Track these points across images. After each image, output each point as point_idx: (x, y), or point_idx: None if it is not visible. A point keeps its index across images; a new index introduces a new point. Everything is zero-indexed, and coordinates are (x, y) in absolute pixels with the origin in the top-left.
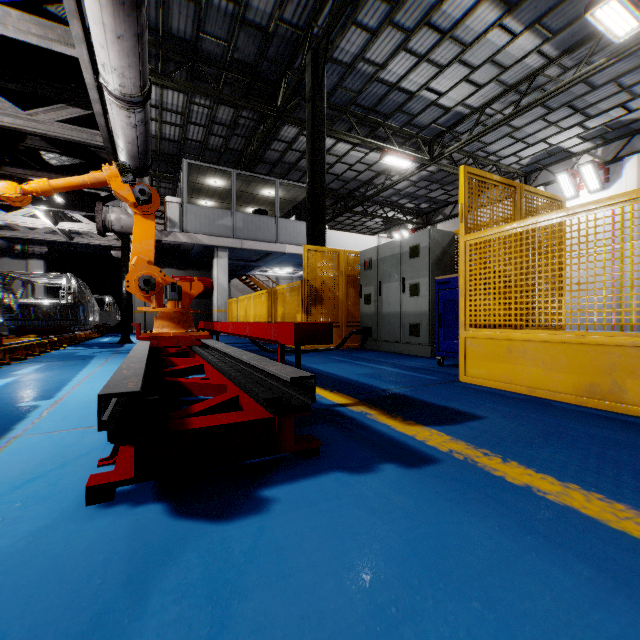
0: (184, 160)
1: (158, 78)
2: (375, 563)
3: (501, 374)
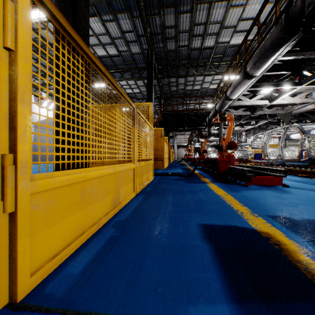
0: None
1: None
2: (305, 207)
3: (77, 227)
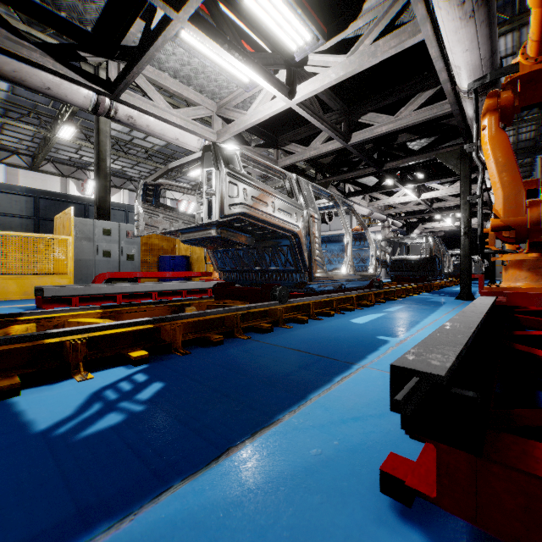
0: (536, 157)
1: (513, 125)
2: None
3: None
